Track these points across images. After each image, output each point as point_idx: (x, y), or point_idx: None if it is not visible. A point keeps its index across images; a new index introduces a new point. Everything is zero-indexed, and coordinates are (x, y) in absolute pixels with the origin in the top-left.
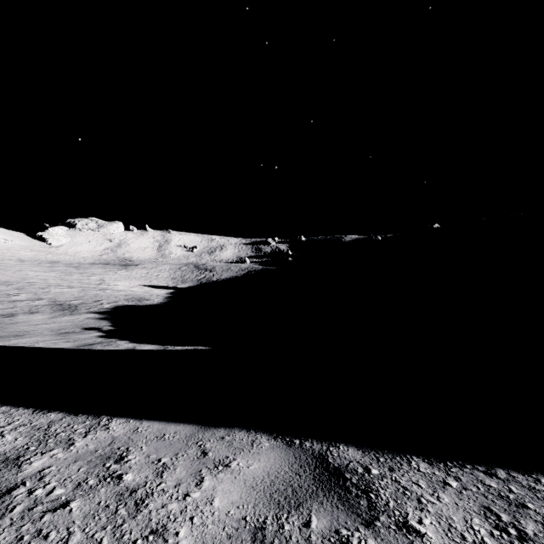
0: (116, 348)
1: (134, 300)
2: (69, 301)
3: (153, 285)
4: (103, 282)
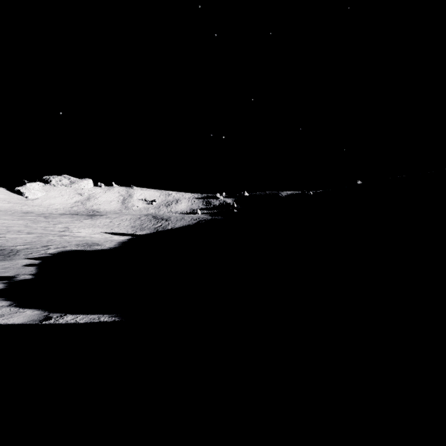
0: None
1: (85, 245)
2: (15, 246)
3: (114, 232)
4: (67, 229)
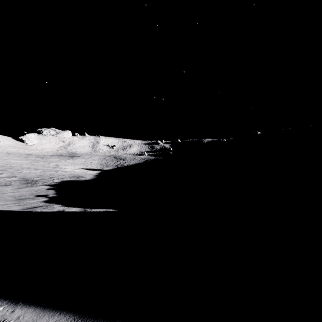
0: (50, 210)
1: (74, 177)
2: (32, 178)
3: (88, 168)
4: (57, 166)
